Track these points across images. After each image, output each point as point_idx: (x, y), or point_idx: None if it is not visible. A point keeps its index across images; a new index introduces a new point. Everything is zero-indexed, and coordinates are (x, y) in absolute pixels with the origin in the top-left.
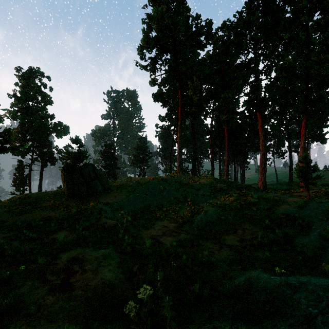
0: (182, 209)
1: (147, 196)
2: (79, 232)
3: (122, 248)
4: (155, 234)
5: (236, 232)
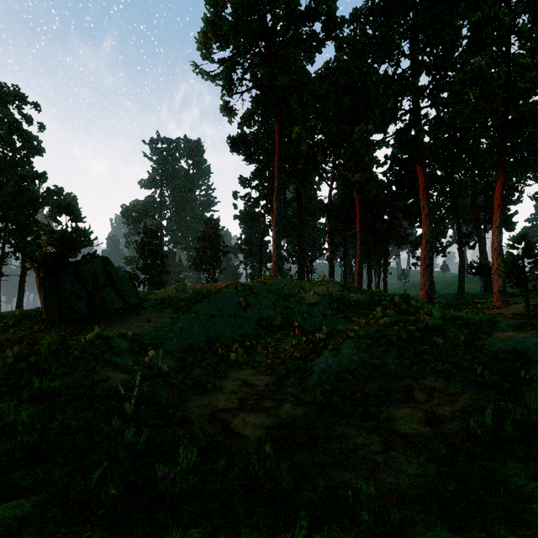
0: (282, 343)
1: (214, 319)
2: (1, 417)
3: (90, 488)
4: (222, 406)
5: (412, 397)
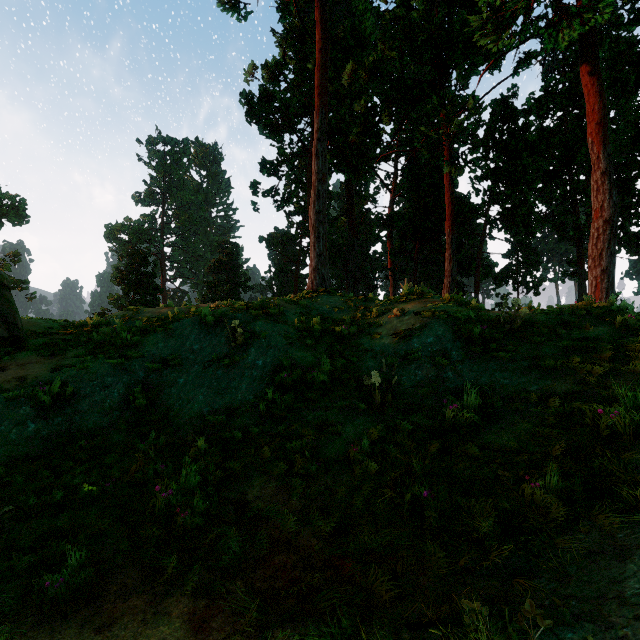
0: (335, 436)
1: (170, 370)
2: None
3: None
4: None
5: None
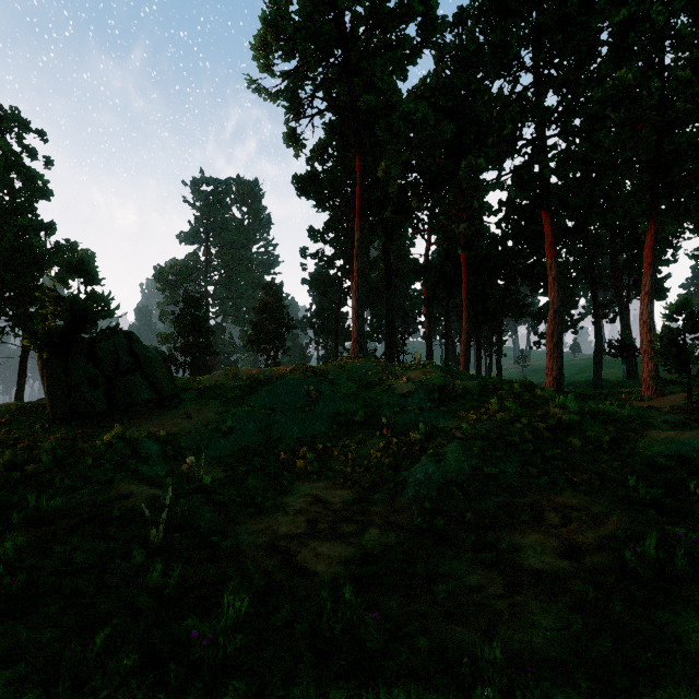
0: (365, 446)
1: (276, 414)
2: None
3: (91, 657)
4: (284, 532)
5: (542, 519)
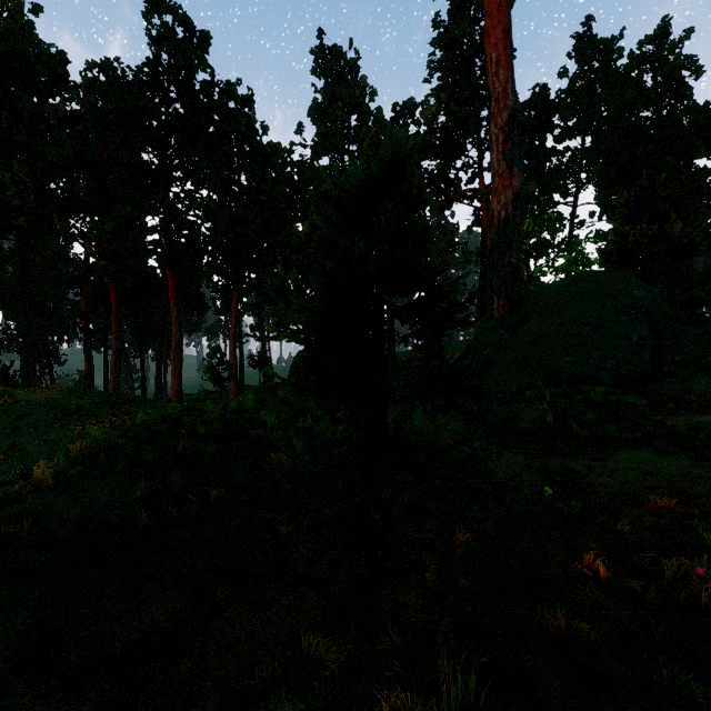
0: None
1: None
2: None
3: None
4: None
5: None
